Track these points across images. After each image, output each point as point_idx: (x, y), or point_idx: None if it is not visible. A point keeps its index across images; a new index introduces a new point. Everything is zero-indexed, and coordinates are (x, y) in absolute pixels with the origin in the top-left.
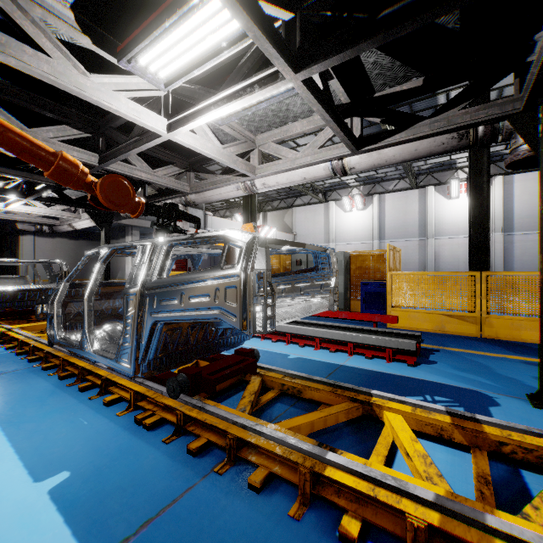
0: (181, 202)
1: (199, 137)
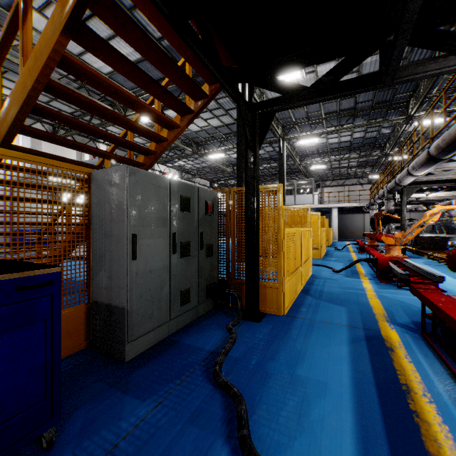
0: (455, 201)
1: (437, 193)
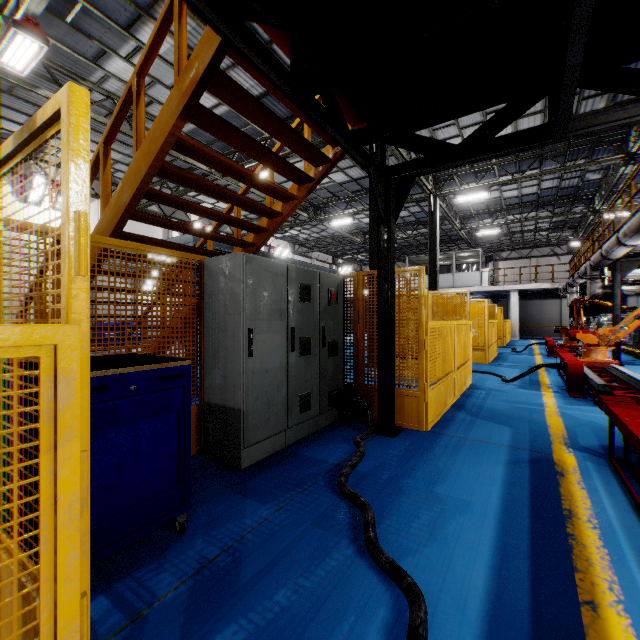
0: None
1: None
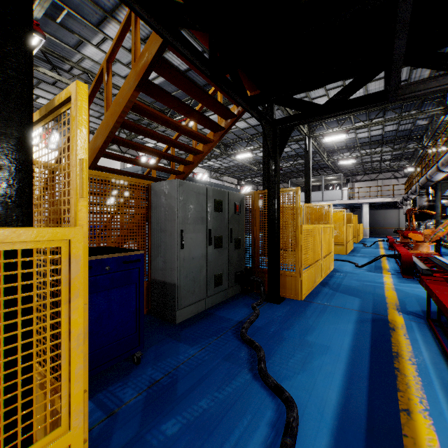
0: None
1: None
